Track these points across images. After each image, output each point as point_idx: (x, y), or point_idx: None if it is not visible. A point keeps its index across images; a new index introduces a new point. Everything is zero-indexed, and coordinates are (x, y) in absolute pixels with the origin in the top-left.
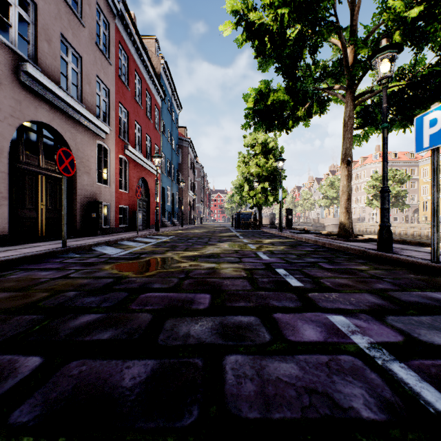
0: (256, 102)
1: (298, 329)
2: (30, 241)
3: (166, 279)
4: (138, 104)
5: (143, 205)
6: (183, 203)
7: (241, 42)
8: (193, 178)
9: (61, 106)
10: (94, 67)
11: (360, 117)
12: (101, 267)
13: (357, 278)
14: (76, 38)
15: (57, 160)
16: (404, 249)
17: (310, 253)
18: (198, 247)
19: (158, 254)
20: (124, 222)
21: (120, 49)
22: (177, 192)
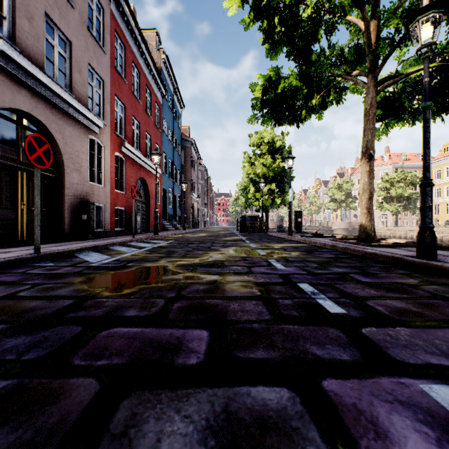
0: (265, 90)
1: (386, 431)
2: (6, 246)
3: (148, 300)
4: (137, 99)
5: (142, 207)
6: (186, 206)
7: (248, 23)
8: (197, 180)
9: (45, 94)
10: (85, 54)
11: (380, 108)
12: (69, 281)
13: (416, 299)
14: (63, 20)
15: (26, 148)
16: (447, 255)
17: (333, 261)
18: (199, 252)
19: (149, 262)
20: (121, 225)
21: (117, 38)
22: (179, 194)
